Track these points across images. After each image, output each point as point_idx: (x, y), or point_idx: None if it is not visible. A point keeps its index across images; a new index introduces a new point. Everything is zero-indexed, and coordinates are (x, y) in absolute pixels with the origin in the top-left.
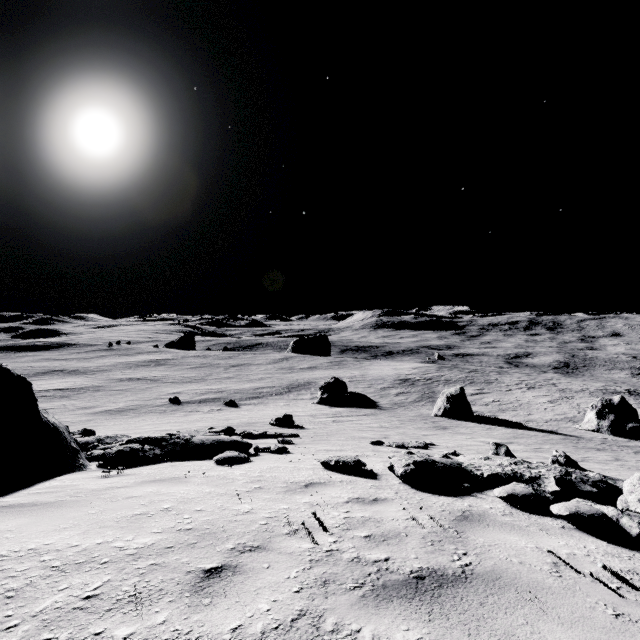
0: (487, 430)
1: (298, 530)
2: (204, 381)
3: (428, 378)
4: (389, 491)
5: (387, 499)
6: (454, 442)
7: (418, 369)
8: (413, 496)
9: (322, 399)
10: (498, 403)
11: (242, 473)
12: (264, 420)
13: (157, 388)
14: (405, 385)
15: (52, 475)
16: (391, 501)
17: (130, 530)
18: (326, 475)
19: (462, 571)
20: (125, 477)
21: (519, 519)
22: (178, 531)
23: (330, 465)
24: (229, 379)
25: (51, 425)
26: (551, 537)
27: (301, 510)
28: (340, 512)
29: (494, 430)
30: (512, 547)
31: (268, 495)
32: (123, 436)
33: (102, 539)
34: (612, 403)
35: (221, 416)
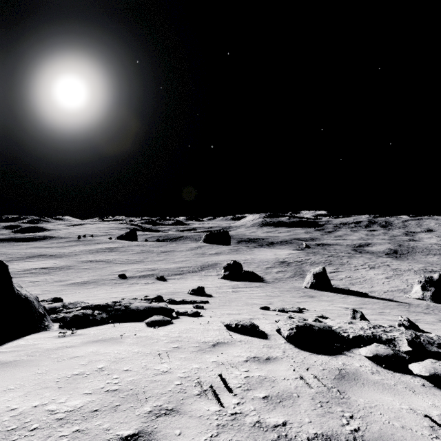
0: (343, 298)
1: (207, 391)
2: (143, 262)
3: (299, 261)
4: (278, 350)
5: (277, 358)
6: (320, 307)
7: (292, 254)
8: (297, 355)
9: (225, 275)
10: (349, 279)
11: (165, 334)
12: (184, 290)
13: (110, 267)
14: (283, 266)
15: (22, 335)
16: (281, 360)
17: (65, 391)
18: (229, 335)
19: (353, 438)
20: (76, 337)
21: (386, 377)
22: (106, 392)
23: (231, 327)
24: (160, 261)
25: (22, 296)
26: (418, 396)
27: (209, 369)
28: (241, 371)
29: (348, 298)
30: (390, 409)
31: (183, 354)
32: (82, 302)
33: (39, 401)
34: (433, 279)
35: (154, 287)
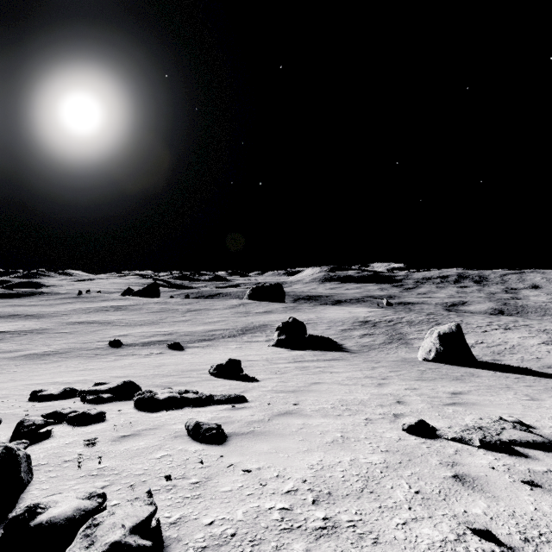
0: (520, 381)
1: None
2: (157, 324)
3: (389, 320)
4: None
5: None
6: (538, 413)
7: (374, 312)
8: None
9: (279, 341)
10: (484, 345)
11: None
12: (206, 366)
13: (105, 331)
14: (367, 327)
15: None
16: None
17: None
18: None
19: None
20: None
21: None
22: None
23: None
24: (183, 322)
25: None
26: None
27: None
28: None
29: (529, 381)
30: None
31: None
32: None
33: None
34: None
35: (156, 361)
